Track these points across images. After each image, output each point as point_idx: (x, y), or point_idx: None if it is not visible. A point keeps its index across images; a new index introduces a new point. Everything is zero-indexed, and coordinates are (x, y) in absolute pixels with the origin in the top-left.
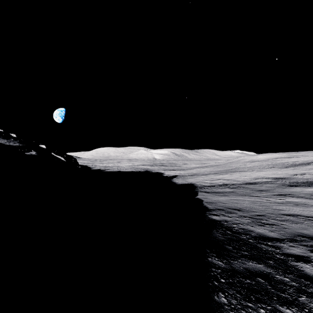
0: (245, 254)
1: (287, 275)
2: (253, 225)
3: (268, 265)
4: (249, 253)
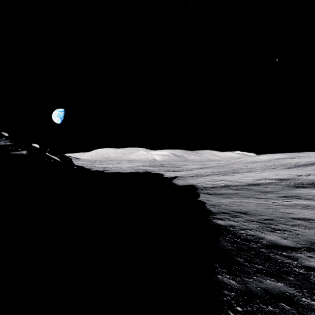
0: (259, 268)
1: (314, 296)
2: (263, 231)
3: (289, 283)
4: (264, 267)
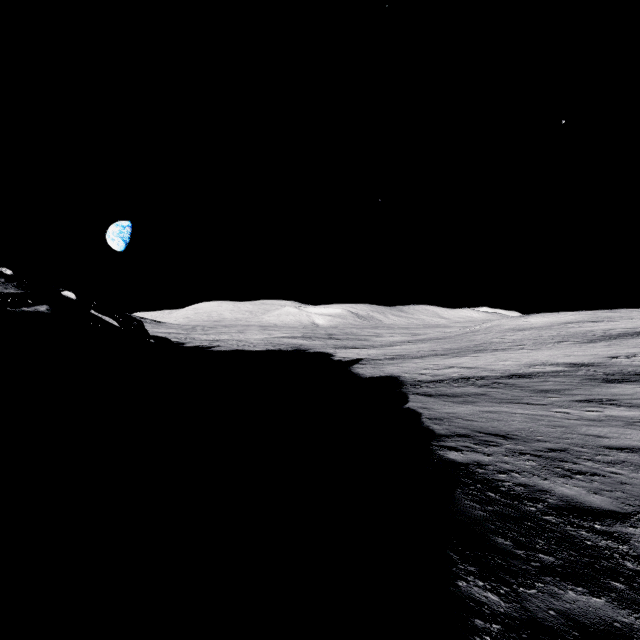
0: (549, 563)
1: None
2: (546, 475)
3: (617, 599)
4: (558, 559)
